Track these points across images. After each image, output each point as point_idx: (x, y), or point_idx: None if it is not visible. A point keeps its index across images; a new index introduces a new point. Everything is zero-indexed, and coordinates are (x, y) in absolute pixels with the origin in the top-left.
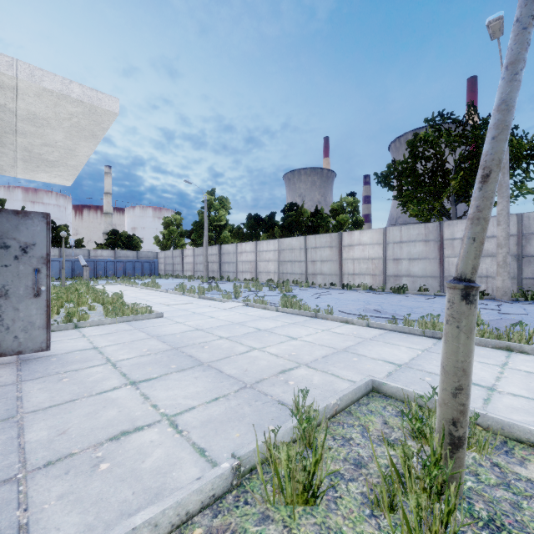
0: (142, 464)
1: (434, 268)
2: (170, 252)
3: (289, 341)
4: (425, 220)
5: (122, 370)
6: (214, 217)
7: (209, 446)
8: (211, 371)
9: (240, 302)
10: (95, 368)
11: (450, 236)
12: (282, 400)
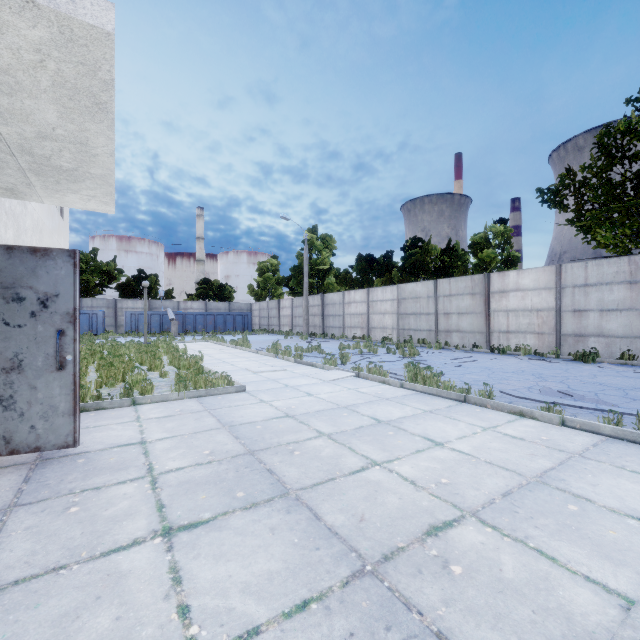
0: None
1: None
2: (265, 303)
3: (431, 450)
4: (622, 252)
5: (161, 494)
6: (315, 260)
7: None
8: (300, 514)
9: (349, 371)
10: (125, 486)
11: None
12: (447, 636)
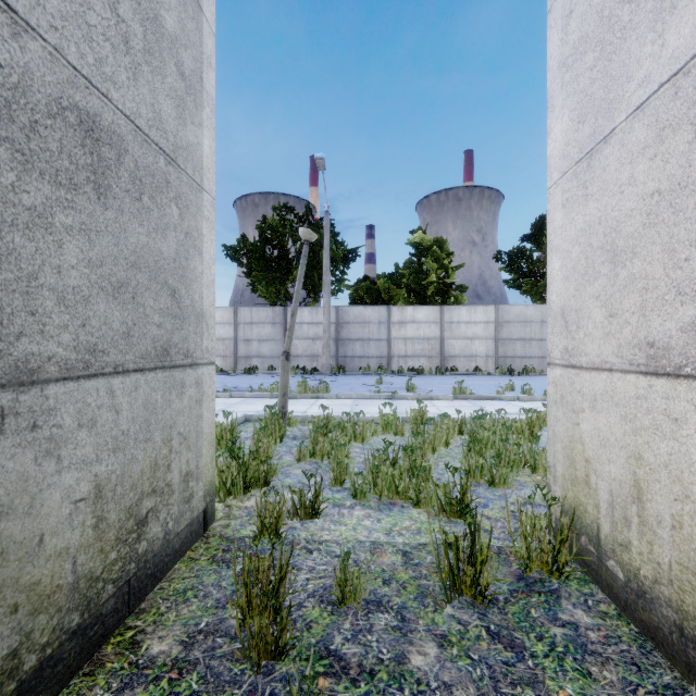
0: None
1: (280, 349)
2: None
3: None
4: (273, 302)
5: None
6: None
7: None
8: None
9: None
10: None
11: None
12: None
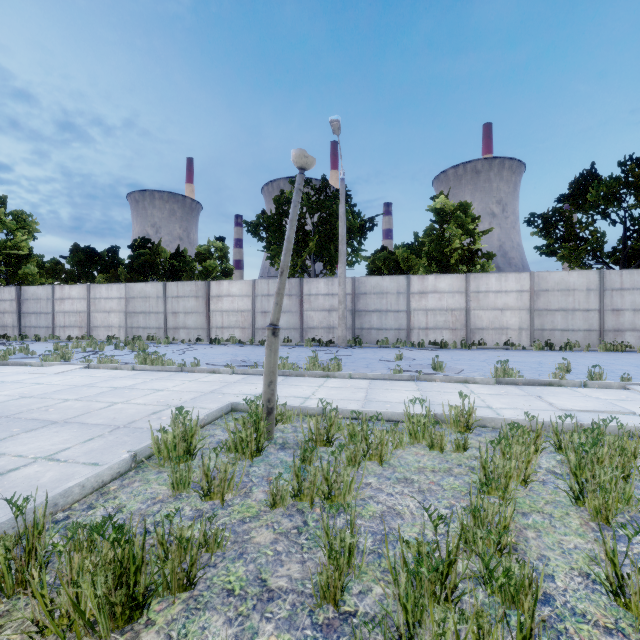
0: (38, 481)
1: (296, 320)
2: None
3: (156, 393)
4: (291, 275)
5: None
6: (4, 241)
7: (101, 461)
8: (73, 425)
9: (77, 364)
10: None
11: (308, 292)
12: (158, 428)
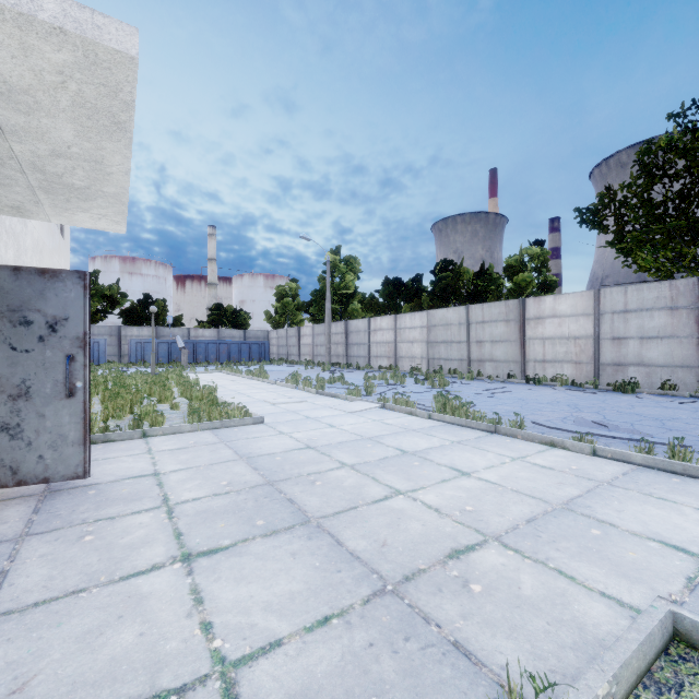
0: None
1: (687, 352)
2: (284, 331)
3: (458, 479)
4: (664, 277)
5: (178, 523)
6: (338, 283)
7: None
8: (321, 540)
9: (374, 402)
10: (140, 516)
11: None
12: (463, 644)
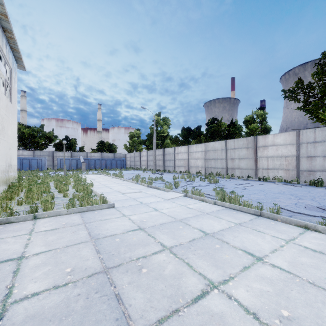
0: None
1: None
2: (133, 153)
3: (256, 266)
4: None
5: None
6: (159, 130)
7: None
8: None
9: (180, 193)
10: None
11: None
12: None
